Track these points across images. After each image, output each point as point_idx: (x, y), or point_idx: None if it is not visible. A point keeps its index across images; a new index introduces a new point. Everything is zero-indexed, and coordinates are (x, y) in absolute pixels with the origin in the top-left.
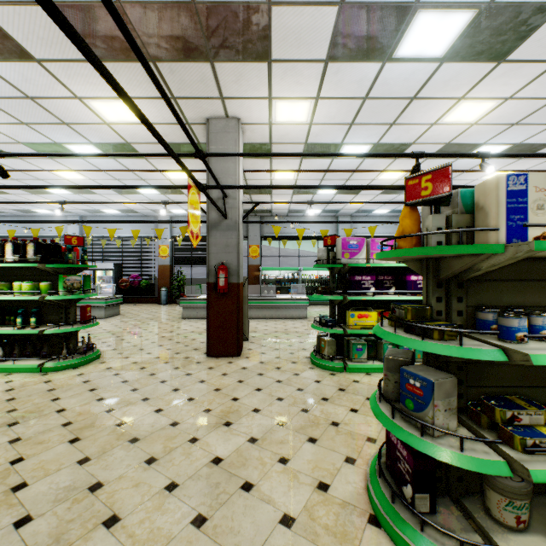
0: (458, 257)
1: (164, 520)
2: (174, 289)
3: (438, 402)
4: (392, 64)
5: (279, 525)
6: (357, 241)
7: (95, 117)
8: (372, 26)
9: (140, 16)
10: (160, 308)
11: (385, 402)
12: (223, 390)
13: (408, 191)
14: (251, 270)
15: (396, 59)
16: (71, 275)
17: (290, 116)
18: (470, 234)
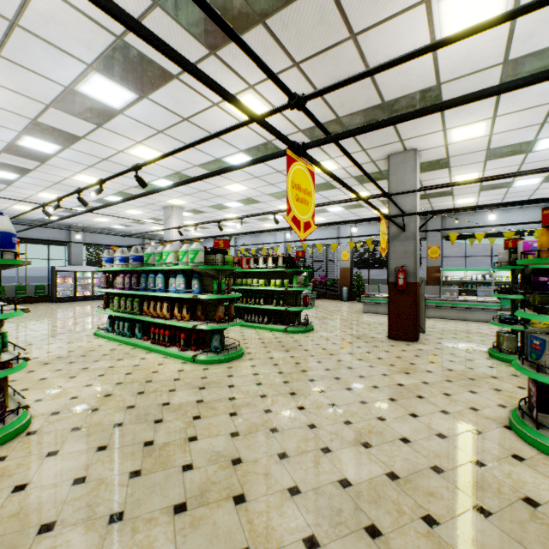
0: None
1: (373, 395)
2: (353, 288)
3: None
4: None
5: (438, 412)
6: None
7: None
8: (543, 61)
9: (348, 119)
10: (343, 304)
11: (523, 360)
12: (403, 358)
13: (542, 218)
14: (430, 271)
15: None
16: (299, 276)
17: (466, 135)
18: None
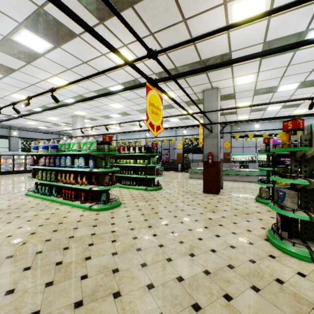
0: (298, 151)
1: (195, 225)
2: (184, 165)
3: (287, 199)
4: (300, 50)
5: (231, 233)
6: None
7: None
8: (283, 43)
9: (181, 69)
10: (178, 173)
11: (274, 203)
12: (211, 203)
13: (283, 126)
14: (225, 155)
15: (302, 48)
16: (154, 158)
17: (244, 81)
18: (311, 141)
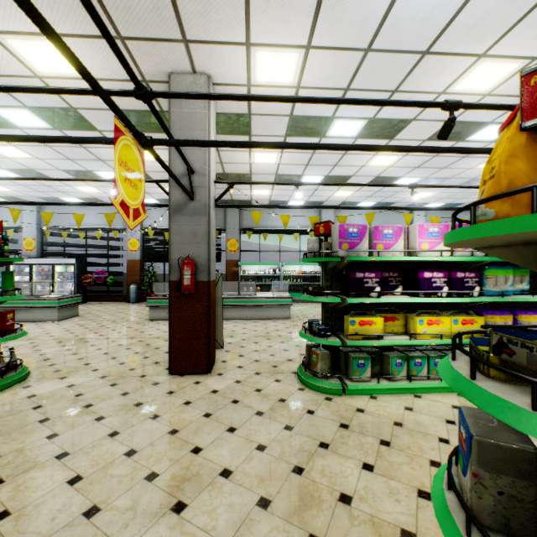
0: None
1: None
2: (144, 286)
3: None
4: None
5: None
6: (357, 229)
7: (21, 65)
8: None
9: None
10: (128, 307)
11: (477, 533)
12: (182, 432)
13: (529, 98)
14: (229, 265)
15: None
16: None
17: (273, 74)
18: None
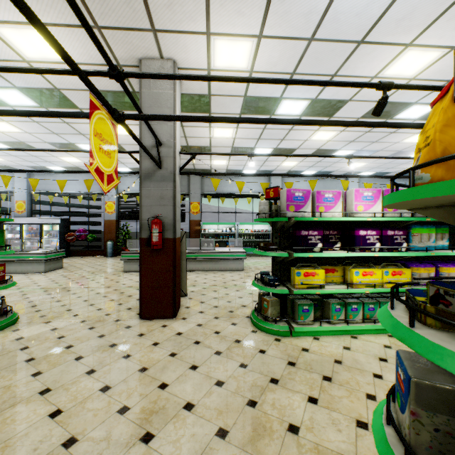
0: None
1: None
2: (119, 243)
3: None
4: None
5: None
6: (302, 193)
7: (10, 51)
8: None
9: None
10: (105, 260)
11: None
12: (151, 370)
13: None
14: (192, 224)
15: None
16: None
17: (230, 60)
18: None
